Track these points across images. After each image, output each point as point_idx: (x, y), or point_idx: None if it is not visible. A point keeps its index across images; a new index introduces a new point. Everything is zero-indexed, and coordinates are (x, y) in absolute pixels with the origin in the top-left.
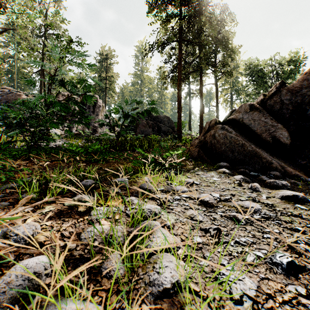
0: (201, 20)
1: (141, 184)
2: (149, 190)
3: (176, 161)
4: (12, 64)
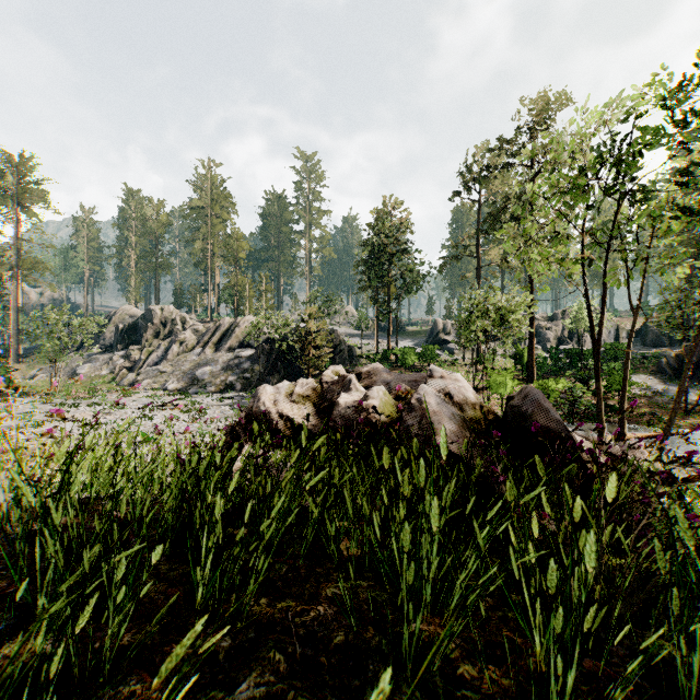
0: None
1: None
2: None
3: None
4: None
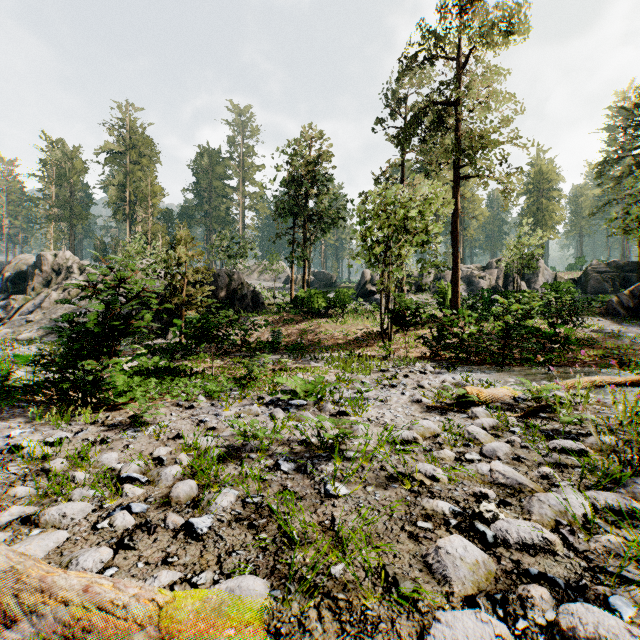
0: None
1: None
2: None
3: None
4: None
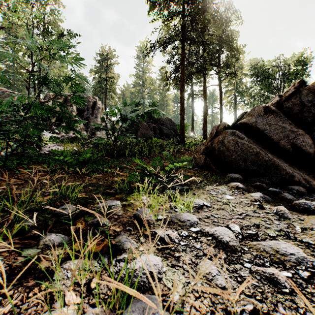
0: (205, 17)
1: (138, 208)
2: (147, 221)
3: (182, 181)
4: (10, 64)
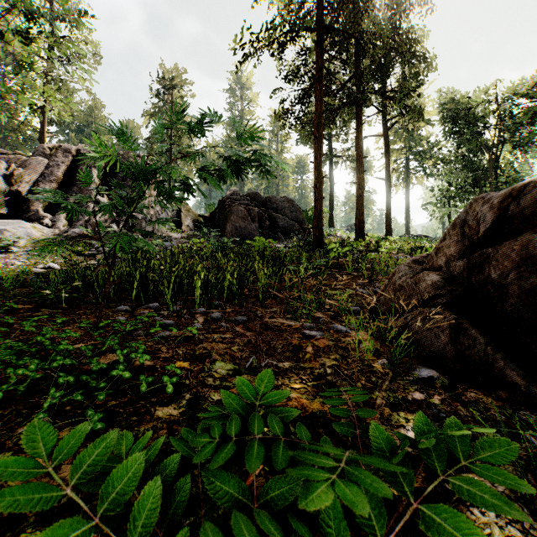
0: None
1: None
2: None
3: None
4: None
